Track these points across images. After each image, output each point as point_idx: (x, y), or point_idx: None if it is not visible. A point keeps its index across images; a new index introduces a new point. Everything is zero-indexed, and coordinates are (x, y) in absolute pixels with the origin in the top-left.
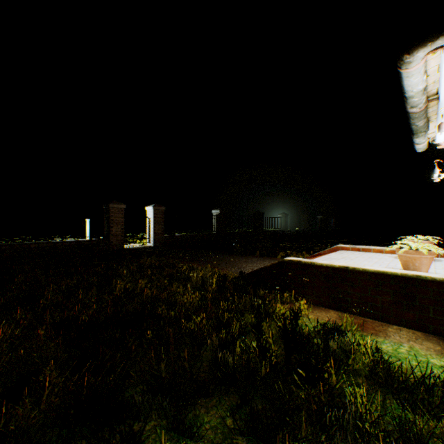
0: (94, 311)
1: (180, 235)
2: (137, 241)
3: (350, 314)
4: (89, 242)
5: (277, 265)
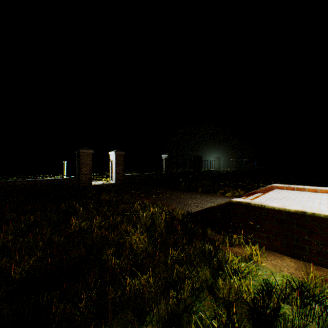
0: (35, 259)
1: (136, 174)
2: (103, 178)
3: (309, 263)
4: (63, 180)
5: (225, 206)
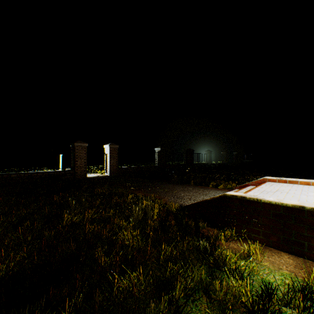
0: (21, 256)
1: (130, 167)
2: (98, 171)
3: (308, 260)
4: (59, 172)
5: (219, 199)
